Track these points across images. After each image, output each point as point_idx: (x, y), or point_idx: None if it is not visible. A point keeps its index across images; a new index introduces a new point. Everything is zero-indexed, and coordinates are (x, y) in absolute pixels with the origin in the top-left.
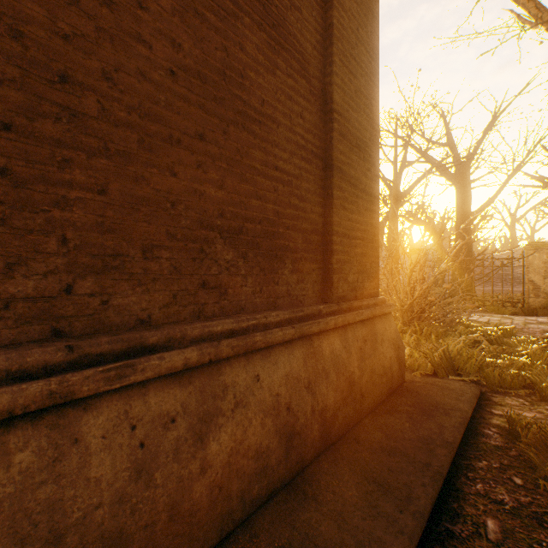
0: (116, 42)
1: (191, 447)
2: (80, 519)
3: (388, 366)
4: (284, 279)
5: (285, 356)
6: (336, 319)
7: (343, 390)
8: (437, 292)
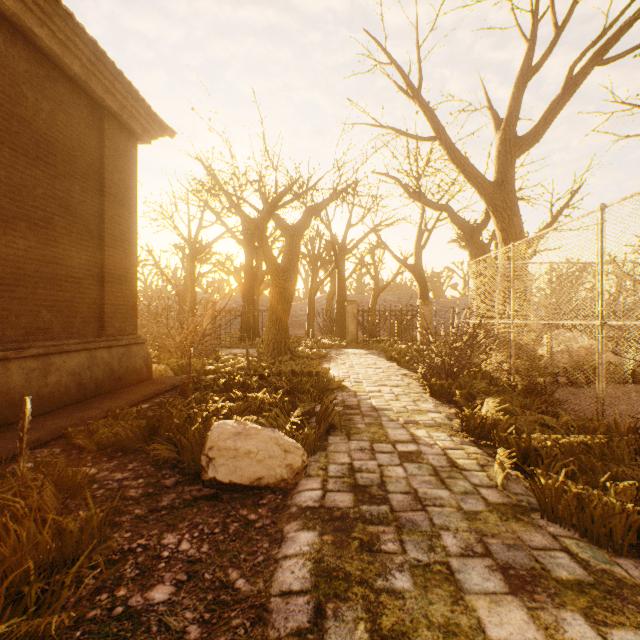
0: (7, 246)
1: (42, 378)
2: (14, 387)
3: (139, 368)
4: (77, 326)
5: (78, 356)
6: (106, 343)
7: (109, 373)
8: (237, 336)
